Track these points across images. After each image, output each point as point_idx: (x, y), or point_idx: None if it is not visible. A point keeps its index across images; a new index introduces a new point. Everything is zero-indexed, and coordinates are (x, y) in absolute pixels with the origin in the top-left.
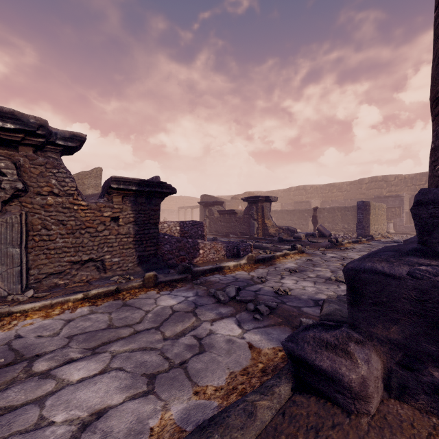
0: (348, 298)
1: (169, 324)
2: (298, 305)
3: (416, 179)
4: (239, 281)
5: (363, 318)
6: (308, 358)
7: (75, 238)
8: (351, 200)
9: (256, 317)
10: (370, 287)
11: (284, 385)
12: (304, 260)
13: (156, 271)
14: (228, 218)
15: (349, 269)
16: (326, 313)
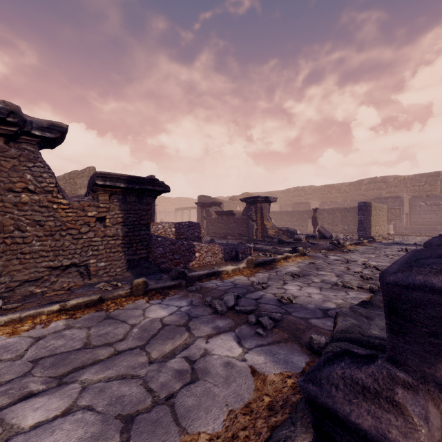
0: (389, 322)
1: (156, 342)
2: (305, 316)
3: (416, 180)
4: (238, 287)
5: (411, 352)
6: (338, 409)
7: (55, 240)
8: (350, 201)
9: (258, 332)
10: (423, 309)
11: (300, 436)
12: (307, 263)
13: (148, 277)
14: (226, 219)
15: (390, 284)
16: (342, 329)
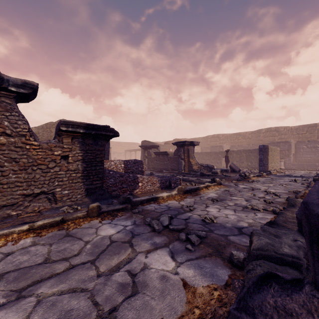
0: (318, 252)
1: (105, 257)
2: (225, 233)
3: (300, 129)
4: (171, 210)
5: None
6: None
7: (28, 174)
8: (252, 145)
9: (188, 247)
10: None
11: None
12: (223, 190)
13: (102, 202)
14: (162, 158)
15: None
16: (258, 247)
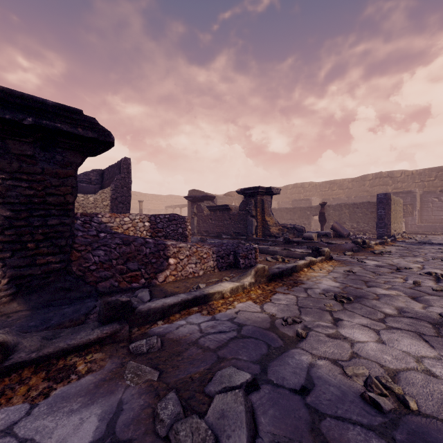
0: None
1: None
2: None
3: (425, 174)
4: (245, 337)
5: None
6: None
7: None
8: (355, 198)
9: None
10: None
11: None
12: (343, 272)
13: (60, 310)
14: (220, 215)
15: None
16: None
